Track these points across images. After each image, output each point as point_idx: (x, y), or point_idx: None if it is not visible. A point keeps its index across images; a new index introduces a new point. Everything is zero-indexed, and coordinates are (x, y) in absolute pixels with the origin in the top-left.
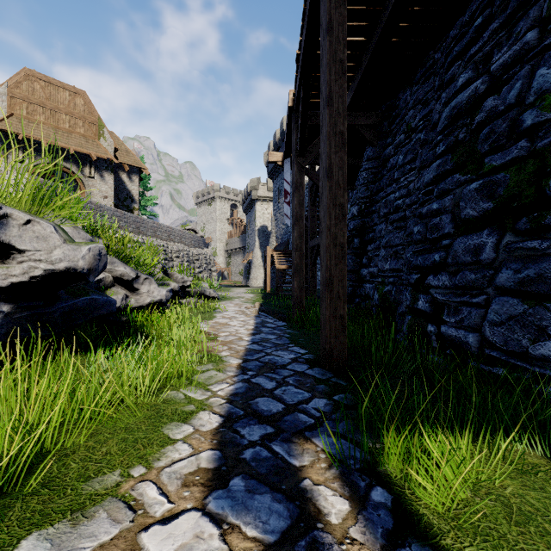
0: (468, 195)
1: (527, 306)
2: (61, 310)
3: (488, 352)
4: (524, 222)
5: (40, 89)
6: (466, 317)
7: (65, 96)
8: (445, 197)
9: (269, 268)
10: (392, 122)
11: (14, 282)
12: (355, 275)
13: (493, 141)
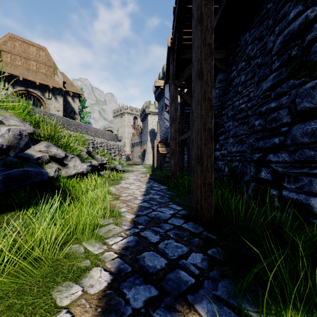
0: (304, 92)
1: None
2: None
3: None
4: None
5: (18, 45)
6: (306, 184)
7: (33, 50)
8: (281, 98)
9: (156, 153)
10: (235, 56)
11: None
12: None
13: None
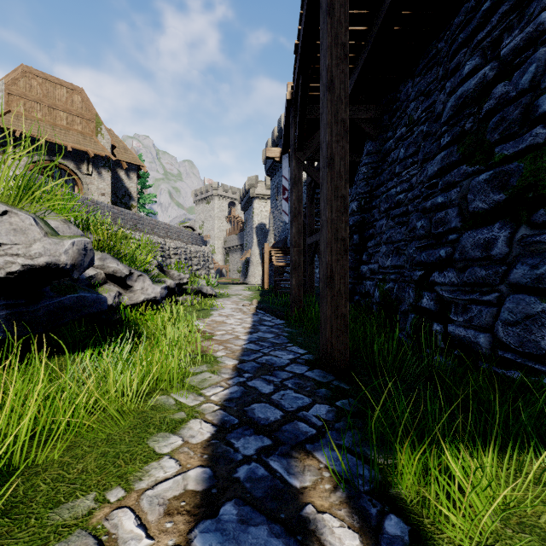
0: (477, 186)
1: (545, 305)
2: (45, 308)
3: (501, 354)
4: (541, 214)
5: (38, 85)
6: (476, 316)
7: (62, 93)
8: (451, 190)
9: (267, 265)
10: (392, 116)
11: None
12: (354, 272)
13: (504, 129)
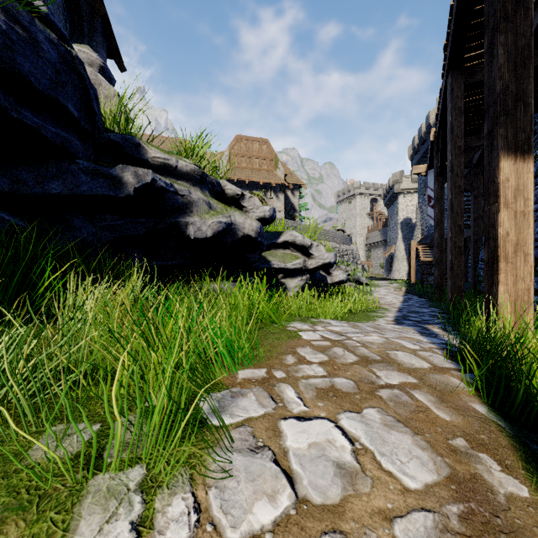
0: None
1: None
2: (317, 279)
3: None
4: None
5: (244, 146)
6: None
7: (256, 146)
8: None
9: (414, 260)
10: None
11: (312, 267)
12: None
13: None
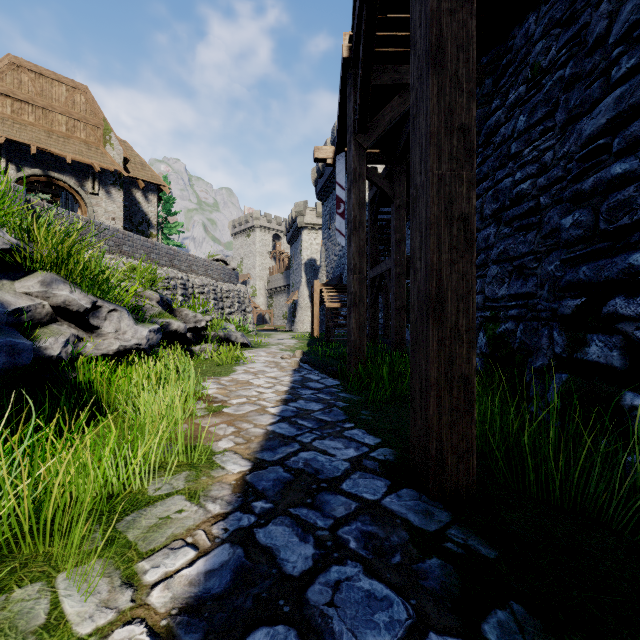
0: None
1: None
2: None
3: None
4: None
5: (29, 81)
6: None
7: (60, 92)
8: None
9: (318, 307)
10: (499, 77)
11: None
12: None
13: None
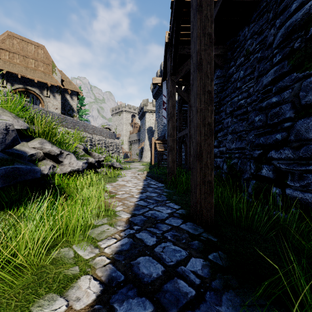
0: (309, 85)
1: None
2: None
3: None
4: None
5: (17, 43)
6: None
7: (32, 48)
8: (283, 92)
9: (153, 150)
10: (234, 52)
11: None
12: None
13: None
